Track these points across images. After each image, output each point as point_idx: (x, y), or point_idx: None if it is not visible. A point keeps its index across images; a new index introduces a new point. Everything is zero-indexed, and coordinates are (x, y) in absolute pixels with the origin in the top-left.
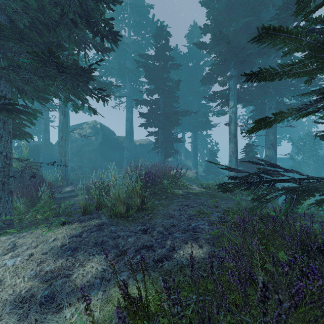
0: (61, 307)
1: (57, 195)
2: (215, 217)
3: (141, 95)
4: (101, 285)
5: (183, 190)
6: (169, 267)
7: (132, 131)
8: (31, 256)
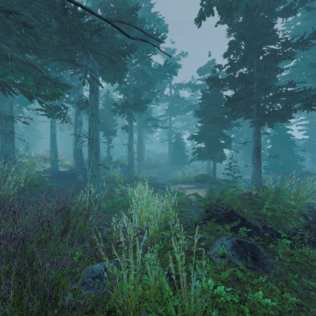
0: None
1: None
2: None
3: None
4: None
5: None
6: None
7: None
8: None
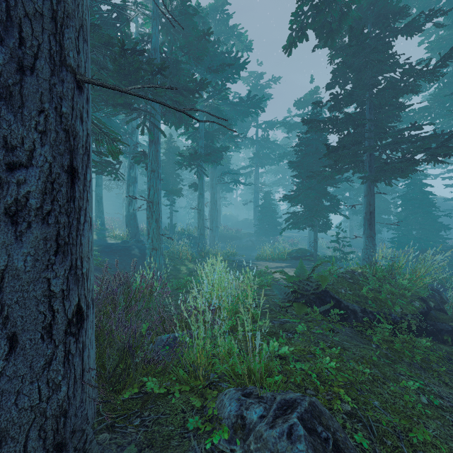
0: None
1: None
2: None
3: None
4: None
5: None
6: None
7: None
8: None
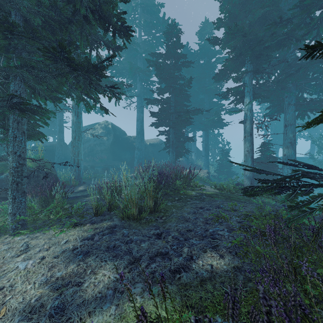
0: (71, 322)
1: (70, 195)
2: (234, 222)
3: (152, 95)
4: (114, 297)
5: (196, 191)
6: (188, 280)
7: (143, 131)
8: (42, 260)
